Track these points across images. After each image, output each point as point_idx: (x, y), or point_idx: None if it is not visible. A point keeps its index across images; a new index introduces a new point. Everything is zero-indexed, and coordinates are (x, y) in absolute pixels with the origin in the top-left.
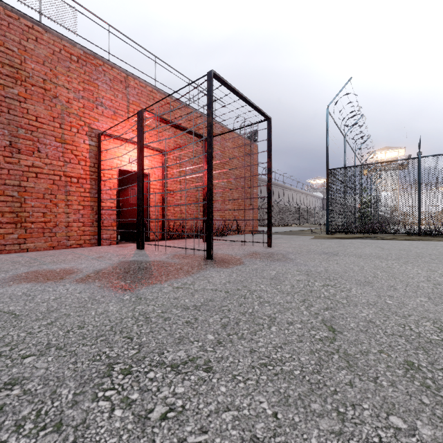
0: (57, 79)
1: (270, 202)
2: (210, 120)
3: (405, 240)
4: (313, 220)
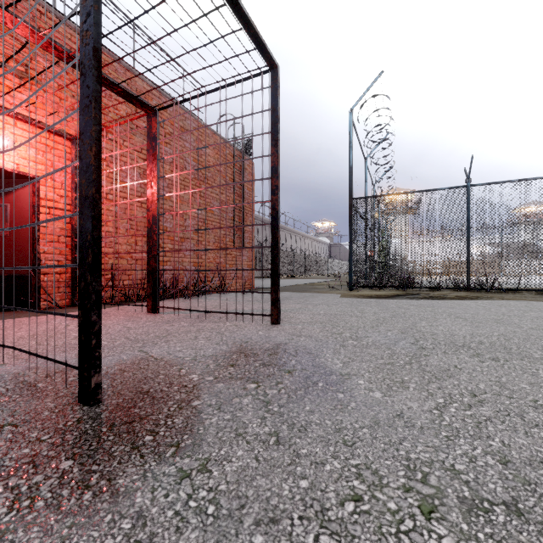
0: None
1: (276, 234)
2: None
3: (461, 299)
4: (321, 270)
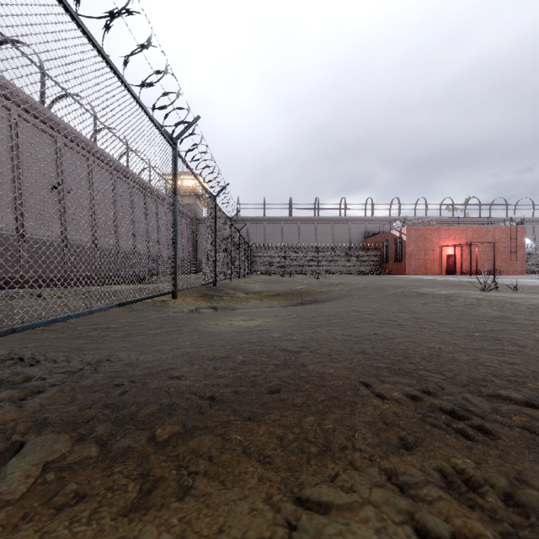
0: (432, 236)
1: (494, 264)
2: (470, 251)
3: None
4: None
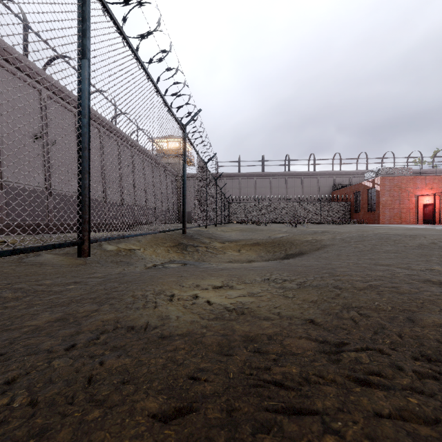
0: (407, 186)
1: None
2: None
3: None
4: None
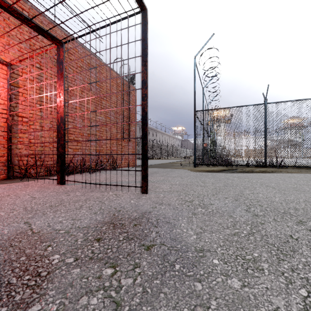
0: None
1: (145, 129)
2: None
3: (263, 172)
4: (176, 154)
